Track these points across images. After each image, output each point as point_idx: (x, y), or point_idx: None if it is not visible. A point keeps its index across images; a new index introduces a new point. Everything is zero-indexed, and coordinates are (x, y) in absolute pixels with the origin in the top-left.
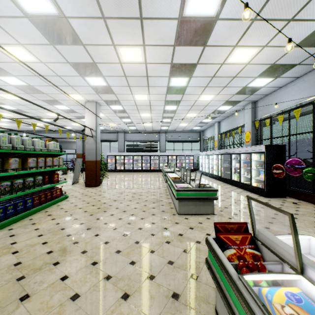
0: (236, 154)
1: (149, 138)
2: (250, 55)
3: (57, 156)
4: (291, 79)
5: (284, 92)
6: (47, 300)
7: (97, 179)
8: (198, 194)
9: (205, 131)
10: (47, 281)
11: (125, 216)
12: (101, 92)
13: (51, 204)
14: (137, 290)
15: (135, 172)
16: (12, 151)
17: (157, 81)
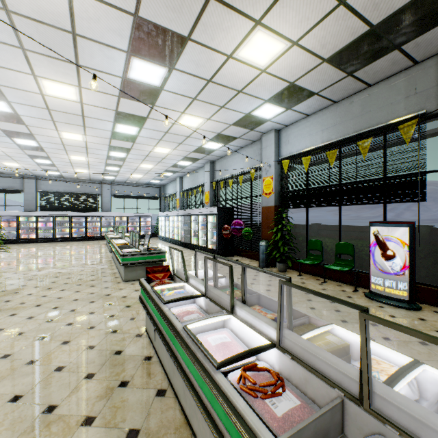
0: (196, 216)
1: (84, 190)
2: (198, 122)
3: None
4: (237, 148)
5: (234, 158)
6: None
7: None
8: (146, 258)
9: (167, 186)
10: None
11: (52, 293)
12: None
13: None
14: (77, 337)
15: (59, 241)
16: None
17: (98, 124)
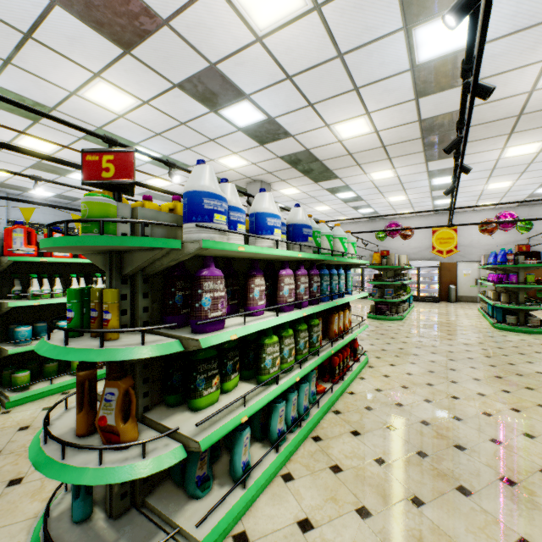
0: None
1: None
2: None
3: None
4: None
5: None
6: None
7: None
8: None
9: None
10: None
11: None
12: None
13: None
14: None
15: None
16: None
17: None
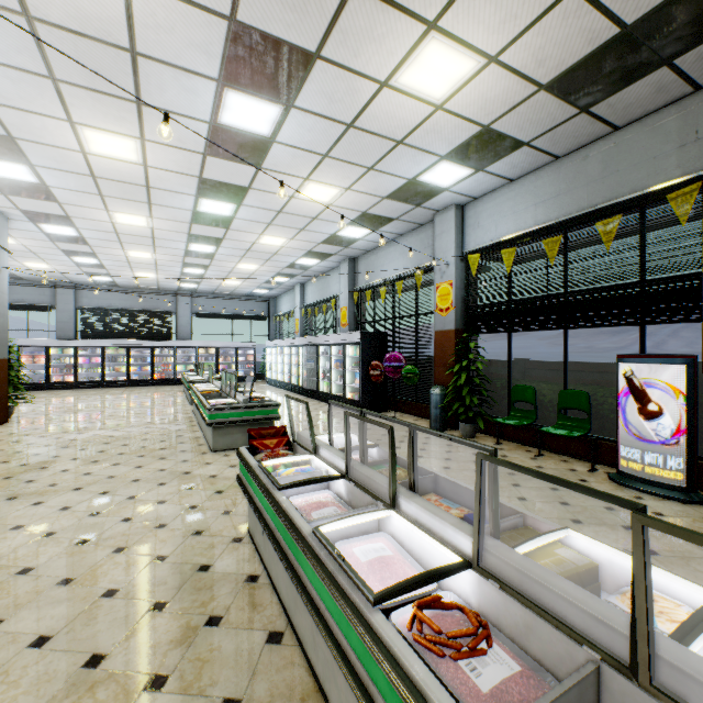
0: (327, 346)
1: (149, 306)
2: (331, 195)
3: None
4: (394, 235)
5: (388, 252)
6: None
7: None
8: (248, 414)
9: (280, 299)
10: None
11: (100, 469)
12: (18, 193)
13: None
14: (138, 541)
15: (110, 387)
16: None
17: (171, 199)
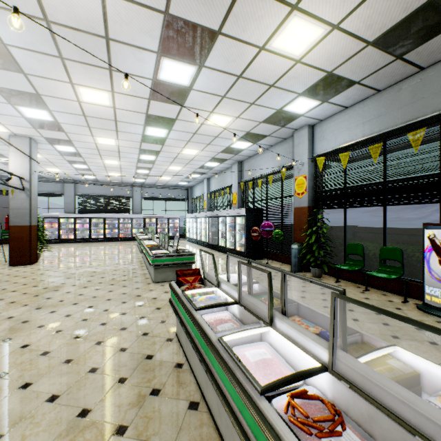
0: (224, 217)
1: (116, 193)
2: (227, 121)
3: None
4: (267, 146)
5: (263, 157)
6: (14, 361)
7: (32, 253)
8: (175, 259)
9: (194, 188)
10: (4, 351)
11: (88, 292)
12: (42, 127)
13: None
14: (110, 338)
15: (94, 241)
16: None
17: (129, 128)
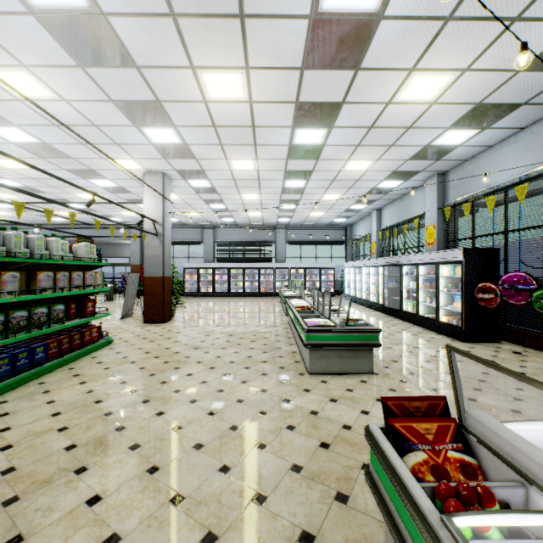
0: (410, 266)
1: (257, 238)
2: (439, 86)
3: (92, 268)
4: (509, 131)
5: (496, 156)
6: None
7: (165, 309)
8: (344, 338)
9: (356, 226)
10: (61, 506)
11: (213, 378)
12: (172, 156)
13: (81, 356)
14: (231, 526)
15: (233, 296)
16: (7, 259)
17: (271, 136)
